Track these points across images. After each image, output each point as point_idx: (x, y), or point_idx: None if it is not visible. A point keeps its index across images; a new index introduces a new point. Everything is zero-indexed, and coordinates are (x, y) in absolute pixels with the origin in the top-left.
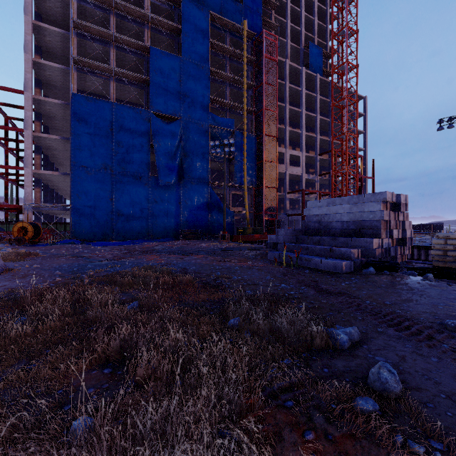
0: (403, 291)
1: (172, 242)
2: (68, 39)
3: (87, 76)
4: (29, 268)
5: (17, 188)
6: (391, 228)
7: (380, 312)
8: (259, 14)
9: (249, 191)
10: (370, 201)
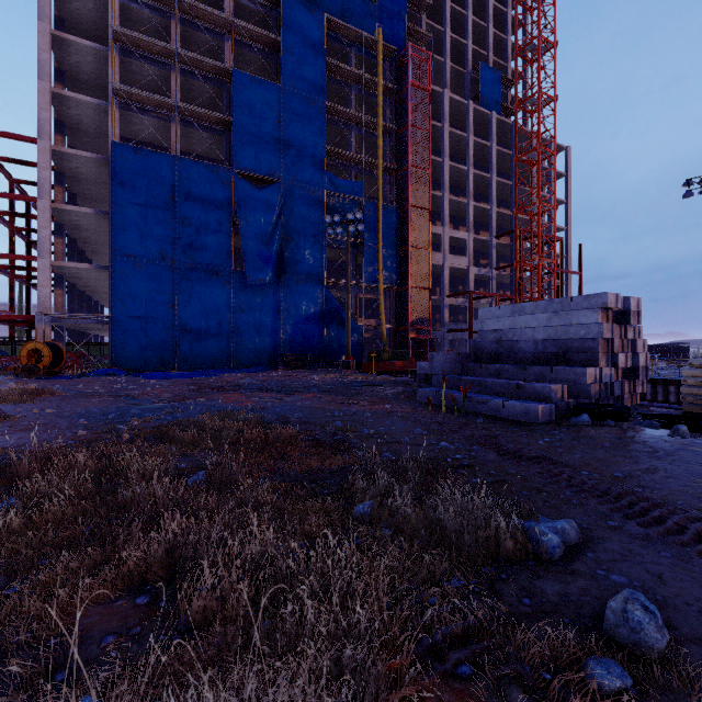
0: (641, 453)
1: (267, 373)
2: (105, 58)
3: (136, 116)
4: (38, 415)
5: (28, 289)
6: (615, 351)
7: (607, 491)
8: (402, 19)
9: (387, 293)
10: (580, 309)
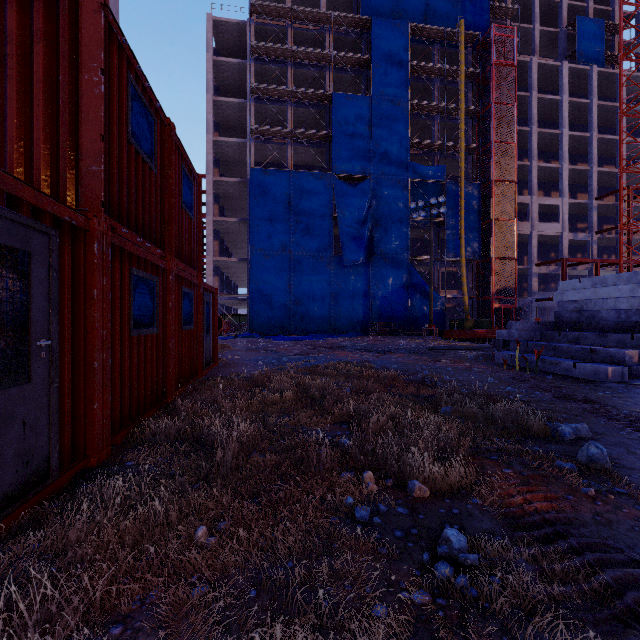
0: None
1: (361, 338)
2: (244, 108)
3: (264, 145)
4: (233, 359)
5: None
6: None
7: (635, 420)
8: (485, 1)
9: (469, 266)
10: None
